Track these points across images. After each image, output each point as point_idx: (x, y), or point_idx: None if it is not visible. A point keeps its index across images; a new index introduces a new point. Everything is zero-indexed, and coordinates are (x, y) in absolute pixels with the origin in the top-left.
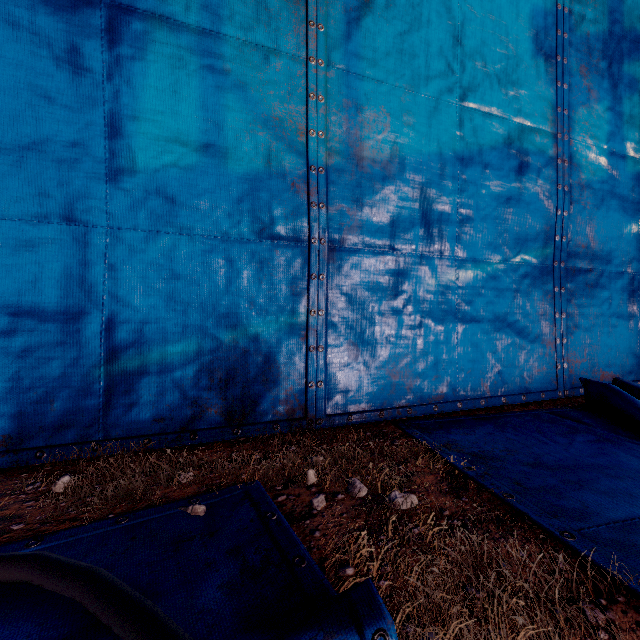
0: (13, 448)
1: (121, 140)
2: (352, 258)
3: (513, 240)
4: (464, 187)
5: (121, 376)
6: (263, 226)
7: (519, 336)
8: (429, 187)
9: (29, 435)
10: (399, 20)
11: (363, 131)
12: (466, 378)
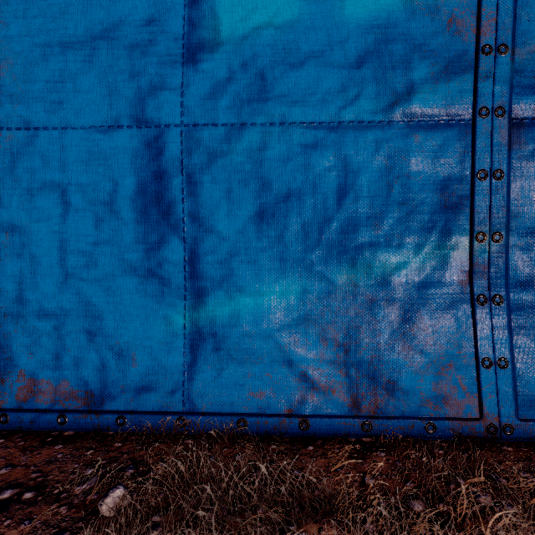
0: (88, 408)
1: (201, 4)
2: None
3: None
4: None
5: (201, 328)
6: (400, 98)
7: None
8: None
9: (103, 394)
10: None
11: None
12: None
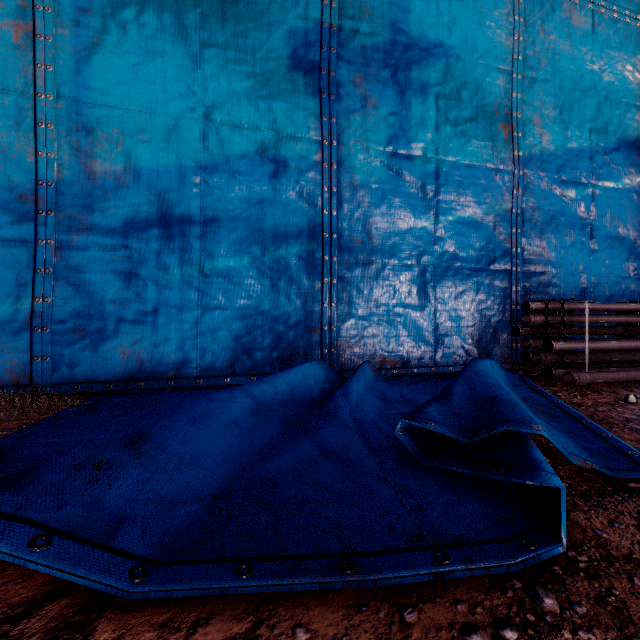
0: None
1: None
2: (82, 255)
3: (267, 237)
4: (208, 192)
5: None
6: None
7: (274, 322)
8: (167, 193)
9: None
10: (134, 54)
11: (94, 149)
12: (210, 358)
